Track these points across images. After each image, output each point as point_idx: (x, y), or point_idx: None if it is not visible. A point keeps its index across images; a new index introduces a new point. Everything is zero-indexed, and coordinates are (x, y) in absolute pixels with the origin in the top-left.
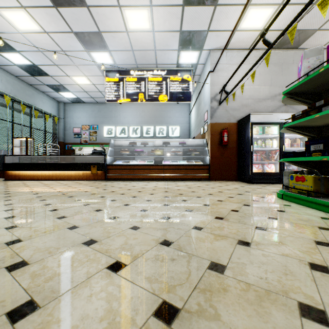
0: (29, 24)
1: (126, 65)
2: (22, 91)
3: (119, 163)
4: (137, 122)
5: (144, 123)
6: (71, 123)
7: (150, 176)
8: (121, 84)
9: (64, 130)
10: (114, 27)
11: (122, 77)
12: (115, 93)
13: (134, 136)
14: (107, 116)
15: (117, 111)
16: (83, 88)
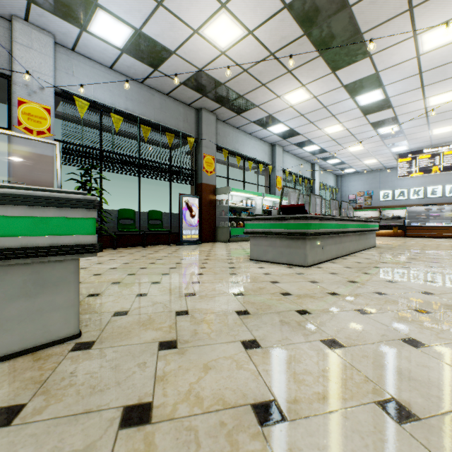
0: (358, 148)
1: (419, 147)
2: (323, 177)
3: (415, 225)
4: (419, 183)
5: (428, 184)
6: (346, 191)
7: (449, 235)
8: (413, 162)
9: (339, 198)
10: (419, 136)
11: (414, 157)
12: (407, 170)
13: (415, 198)
14: (382, 182)
15: (394, 175)
16: (367, 165)
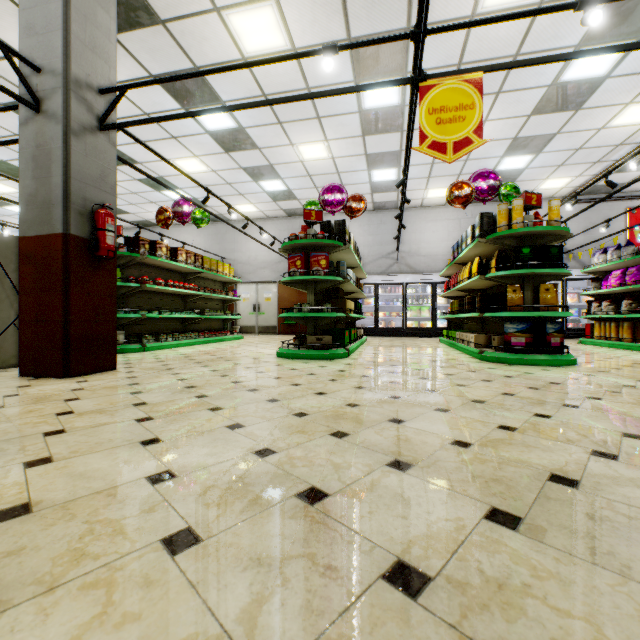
0: None
1: None
2: None
3: None
4: None
5: None
6: None
7: None
8: None
9: None
10: None
11: None
12: None
13: None
14: None
15: None
16: None
